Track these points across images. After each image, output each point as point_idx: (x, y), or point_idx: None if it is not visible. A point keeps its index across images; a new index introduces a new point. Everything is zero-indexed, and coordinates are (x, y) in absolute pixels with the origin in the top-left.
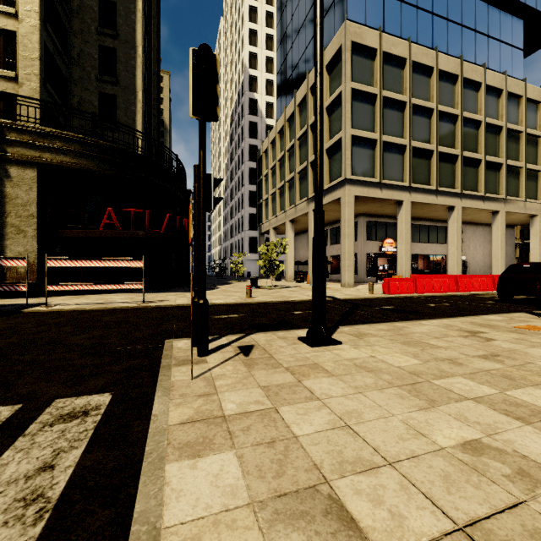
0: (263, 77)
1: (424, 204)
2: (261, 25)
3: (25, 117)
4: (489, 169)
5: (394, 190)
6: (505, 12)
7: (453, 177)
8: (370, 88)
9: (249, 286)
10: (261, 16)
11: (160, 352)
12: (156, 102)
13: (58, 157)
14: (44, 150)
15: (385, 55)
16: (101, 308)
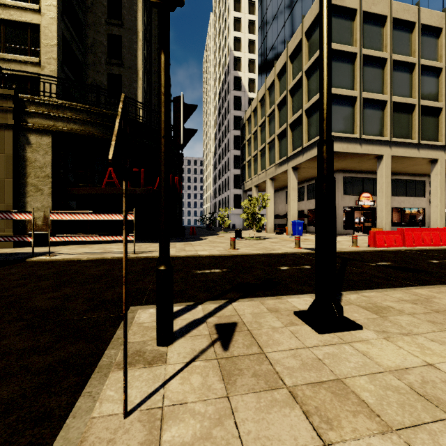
0: (246, 57)
1: (405, 158)
2: (244, 13)
3: (42, 91)
4: None
5: (374, 145)
6: None
7: (436, 130)
8: (350, 47)
9: (233, 238)
10: (244, 5)
11: (116, 327)
12: (157, 84)
13: (69, 125)
14: (57, 119)
15: (365, 14)
16: (94, 259)
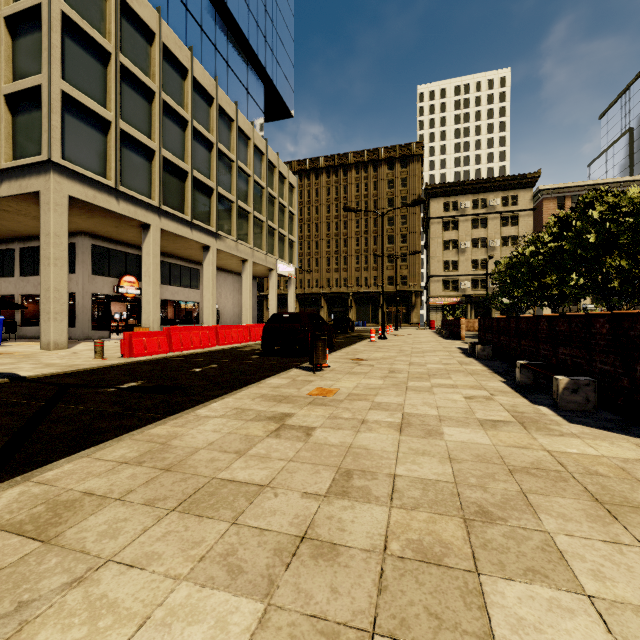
0: None
1: (178, 237)
2: None
3: None
4: (240, 215)
5: (138, 207)
6: (252, 66)
7: (209, 212)
8: (99, 36)
9: None
10: None
11: None
12: None
13: None
14: None
15: (125, 5)
16: None
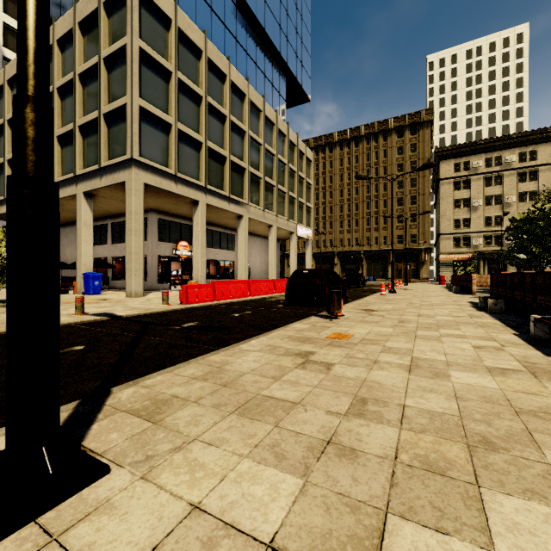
0: None
1: (219, 209)
2: None
3: None
4: (266, 188)
5: (190, 188)
6: (276, 63)
7: (242, 188)
8: (164, 60)
9: None
10: None
11: None
12: None
13: None
14: None
15: (181, 33)
16: None
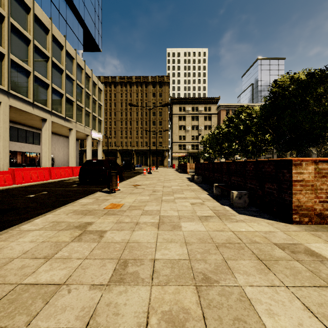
0: None
1: (23, 111)
2: None
3: None
4: (67, 102)
5: None
6: (75, 17)
7: (46, 98)
8: None
9: None
10: None
11: None
12: None
13: None
14: None
15: None
16: None
